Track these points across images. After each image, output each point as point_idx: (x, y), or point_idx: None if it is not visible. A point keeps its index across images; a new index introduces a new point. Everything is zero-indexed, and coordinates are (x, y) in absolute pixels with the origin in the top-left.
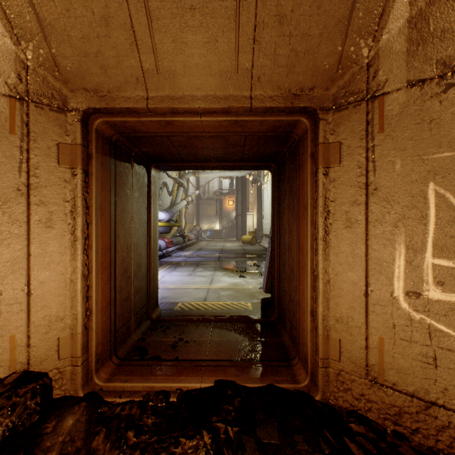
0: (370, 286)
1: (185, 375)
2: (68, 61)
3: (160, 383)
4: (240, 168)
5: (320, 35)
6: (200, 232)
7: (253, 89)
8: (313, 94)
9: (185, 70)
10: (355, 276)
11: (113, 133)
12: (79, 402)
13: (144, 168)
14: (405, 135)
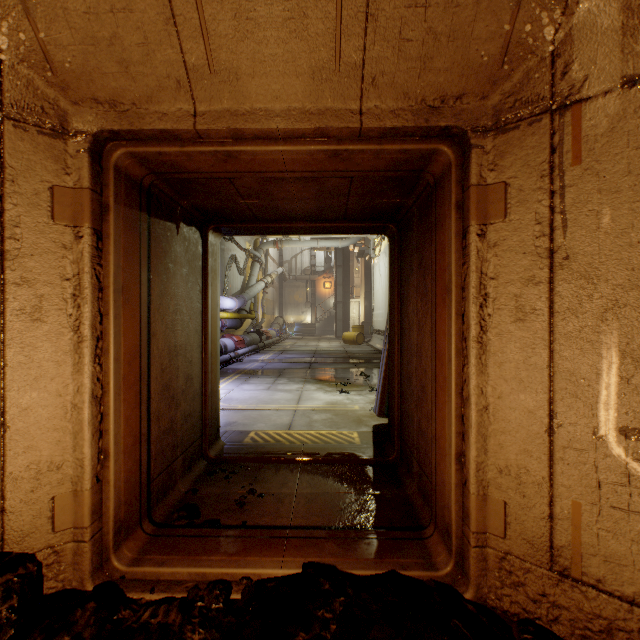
0: (556, 418)
1: (256, 553)
2: (66, 53)
3: (216, 568)
4: (342, 232)
5: (475, 5)
6: (283, 326)
7: (364, 98)
8: (462, 107)
9: (254, 67)
10: (530, 400)
11: (144, 173)
12: (84, 603)
13: (197, 231)
14: (619, 167)
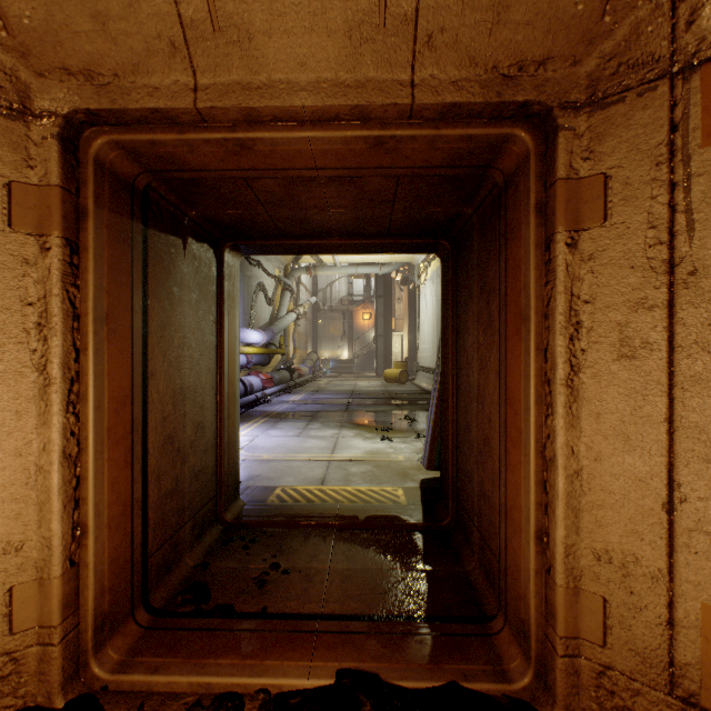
0: (679, 489)
1: (276, 655)
2: (23, 3)
3: (224, 677)
4: (385, 250)
5: None
6: (317, 362)
7: (417, 64)
8: (546, 75)
9: (271, 22)
10: (641, 464)
11: (137, 171)
12: None
13: (211, 250)
14: None
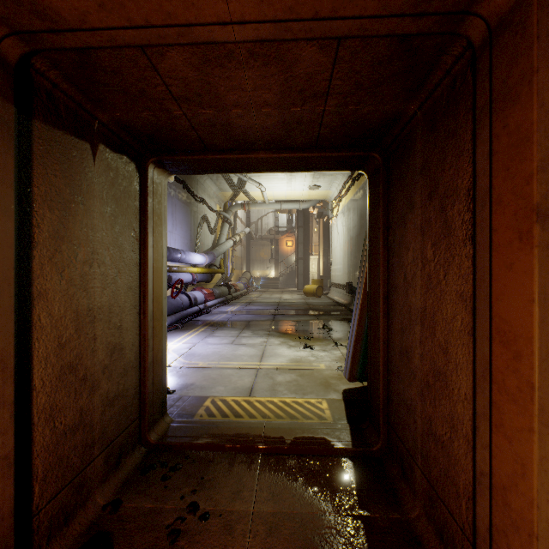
0: None
1: None
2: None
3: None
4: (312, 167)
5: None
6: (250, 280)
7: None
8: None
9: None
10: None
11: None
12: None
13: (132, 163)
14: None
